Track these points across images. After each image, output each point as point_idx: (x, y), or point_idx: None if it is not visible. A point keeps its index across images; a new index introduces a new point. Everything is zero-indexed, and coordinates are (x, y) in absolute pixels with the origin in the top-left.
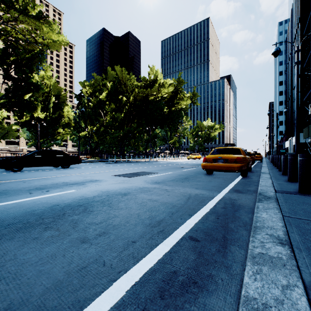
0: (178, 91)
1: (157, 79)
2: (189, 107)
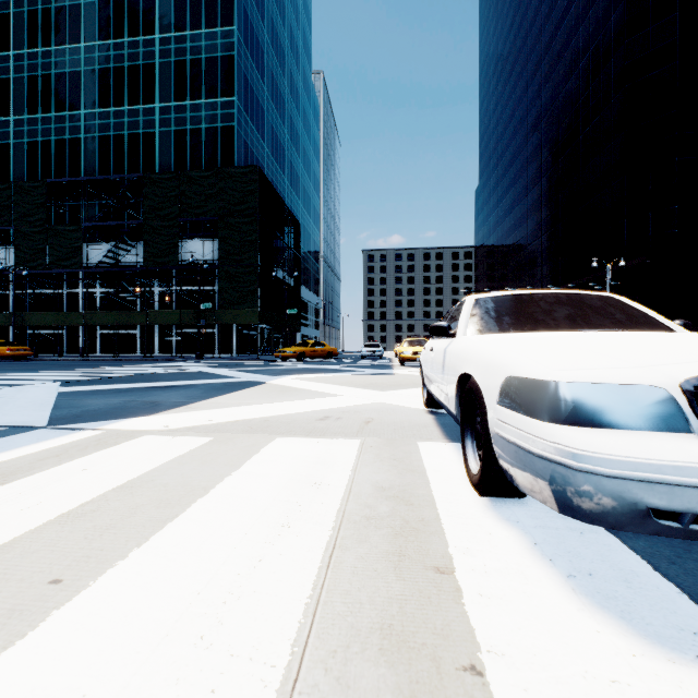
0: None
1: None
2: None
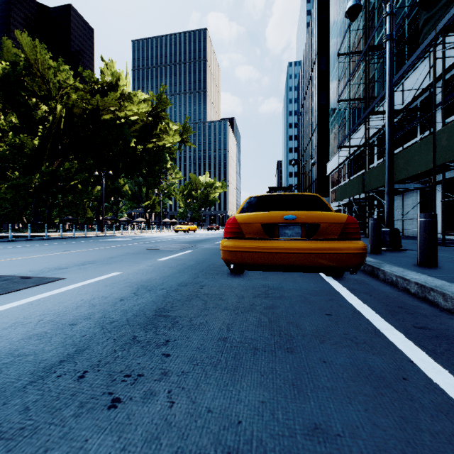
0: (158, 115)
1: (118, 84)
2: (178, 149)
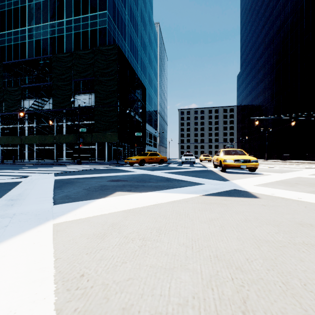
0: None
1: None
2: None
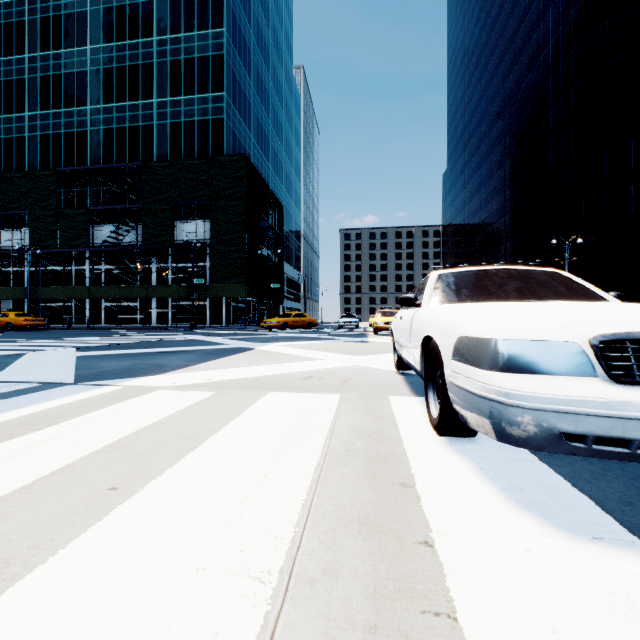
0: None
1: None
2: None
